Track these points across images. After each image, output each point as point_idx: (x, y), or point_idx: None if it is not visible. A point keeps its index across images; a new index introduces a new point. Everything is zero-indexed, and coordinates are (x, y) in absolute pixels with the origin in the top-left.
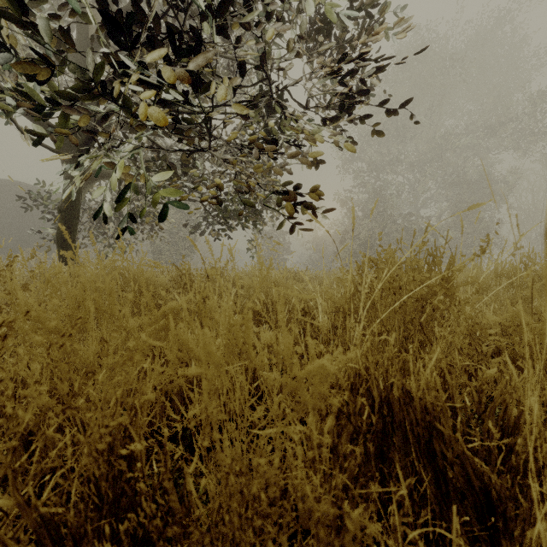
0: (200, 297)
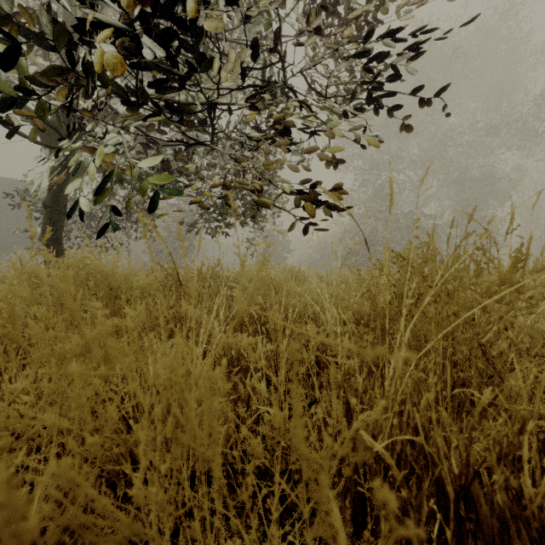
0: (132, 324)
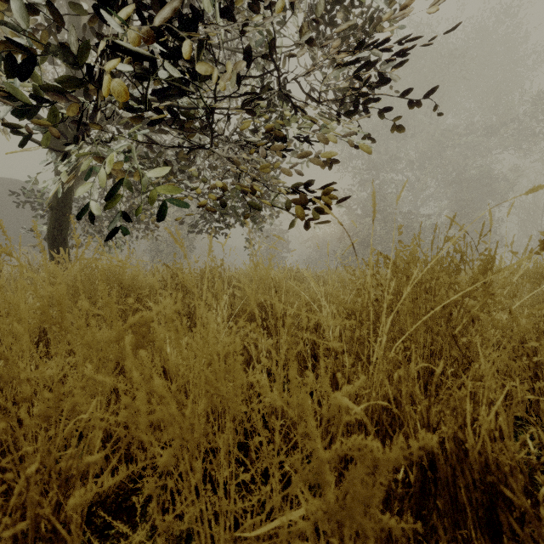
0: (169, 312)
